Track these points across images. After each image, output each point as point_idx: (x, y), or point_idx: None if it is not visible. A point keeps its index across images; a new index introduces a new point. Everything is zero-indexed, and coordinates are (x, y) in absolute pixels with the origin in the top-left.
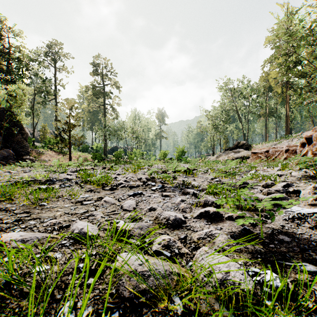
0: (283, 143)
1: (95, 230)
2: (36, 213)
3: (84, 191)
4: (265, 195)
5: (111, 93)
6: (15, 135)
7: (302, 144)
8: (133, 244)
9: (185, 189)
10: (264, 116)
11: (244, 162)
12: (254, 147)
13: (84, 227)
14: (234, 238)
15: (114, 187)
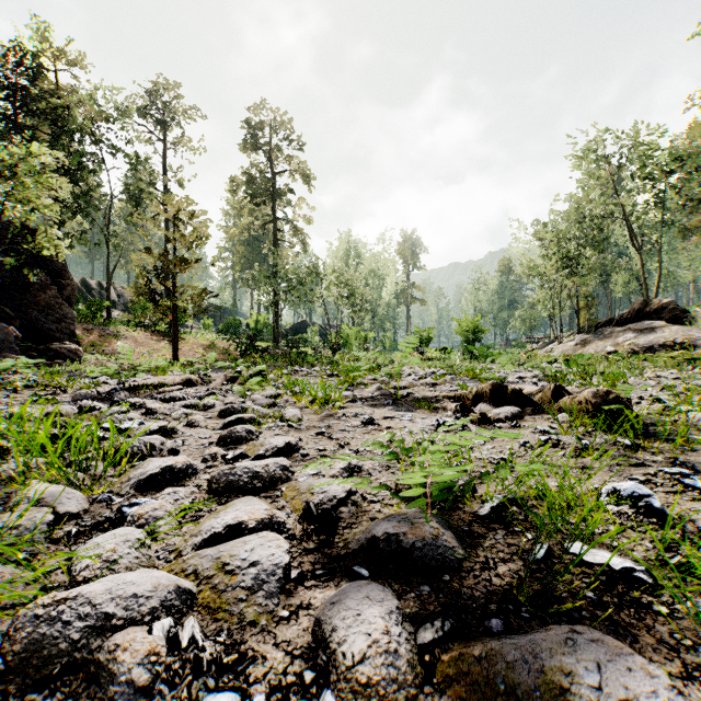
0: None
1: None
2: None
3: None
4: None
5: (289, 191)
6: (31, 288)
7: None
8: None
9: None
10: None
11: None
12: None
13: None
14: None
15: None
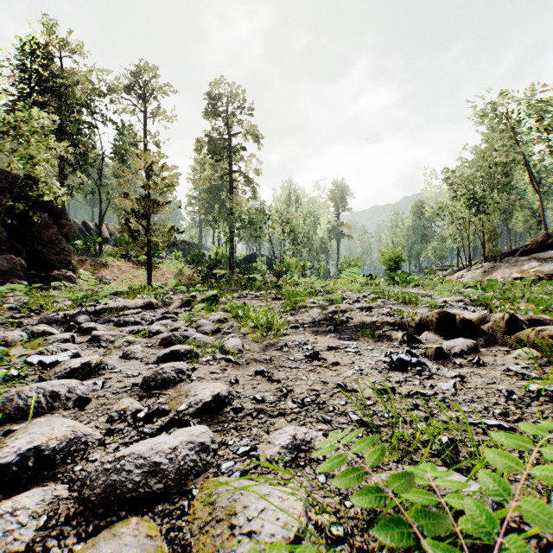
0: None
1: None
2: None
3: None
4: None
5: (242, 149)
6: (35, 227)
7: None
8: None
9: None
10: None
11: None
12: None
13: None
14: None
15: None
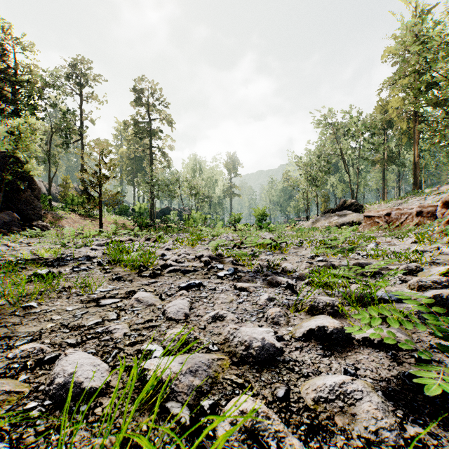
0: (411, 202)
1: (101, 373)
2: (10, 324)
3: (108, 279)
4: (413, 290)
5: (160, 131)
6: (21, 192)
7: (445, 204)
8: (174, 422)
9: (274, 277)
10: (381, 164)
11: (354, 230)
12: (368, 209)
13: (77, 370)
14: (392, 399)
15: (157, 273)
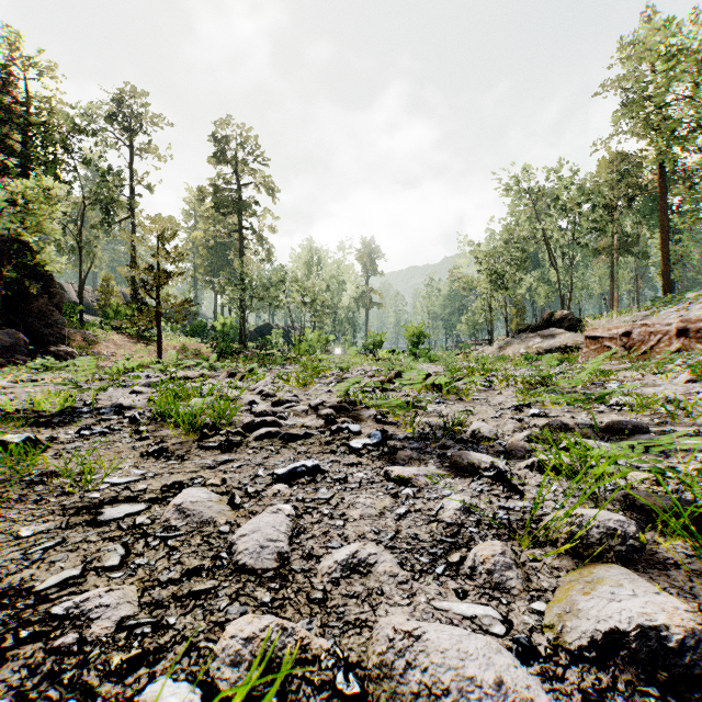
0: (663, 314)
1: None
2: None
3: (139, 453)
4: None
5: (255, 203)
6: (32, 298)
7: None
8: None
9: (464, 454)
10: (609, 253)
11: (571, 359)
12: (591, 325)
13: None
14: None
15: (234, 440)
